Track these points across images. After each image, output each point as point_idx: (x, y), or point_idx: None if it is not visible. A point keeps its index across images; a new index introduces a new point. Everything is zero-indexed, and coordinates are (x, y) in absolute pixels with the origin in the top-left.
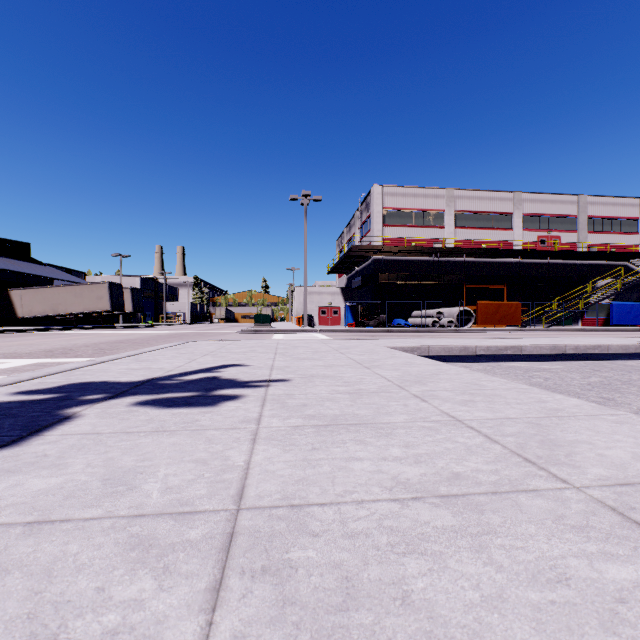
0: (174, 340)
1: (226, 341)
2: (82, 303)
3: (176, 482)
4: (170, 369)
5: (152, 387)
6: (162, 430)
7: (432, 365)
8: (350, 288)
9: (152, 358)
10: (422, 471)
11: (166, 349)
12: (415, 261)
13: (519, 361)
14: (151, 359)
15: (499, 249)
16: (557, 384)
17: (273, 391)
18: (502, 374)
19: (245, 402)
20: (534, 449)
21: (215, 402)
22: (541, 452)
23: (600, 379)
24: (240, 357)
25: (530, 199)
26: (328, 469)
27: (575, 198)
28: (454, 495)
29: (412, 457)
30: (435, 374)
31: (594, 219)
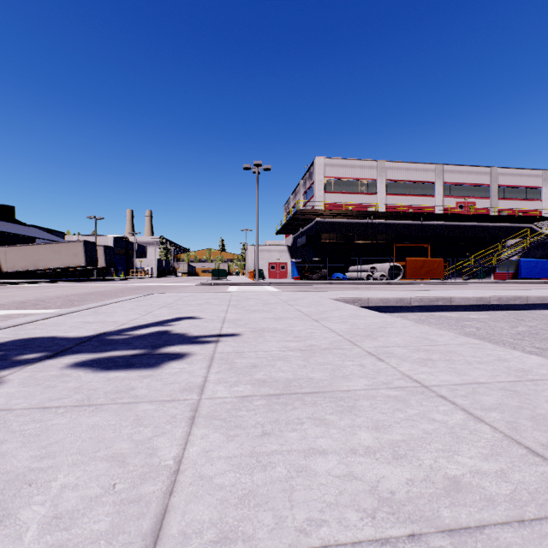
0: (139, 292)
1: (185, 293)
2: (60, 259)
3: (71, 503)
4: (124, 322)
5: (98, 343)
6: (87, 404)
7: (377, 317)
8: (295, 246)
9: (110, 310)
10: (407, 475)
11: (127, 301)
12: (352, 223)
13: (448, 311)
14: (109, 311)
15: (424, 213)
16: (489, 333)
17: (222, 348)
18: (437, 324)
19: (191, 362)
20: (531, 432)
21: (159, 362)
22: (542, 437)
23: (527, 328)
24: (195, 309)
25: (450, 170)
26: (283, 472)
27: (488, 169)
28: (466, 528)
29: (388, 448)
30: (382, 327)
31: (504, 188)
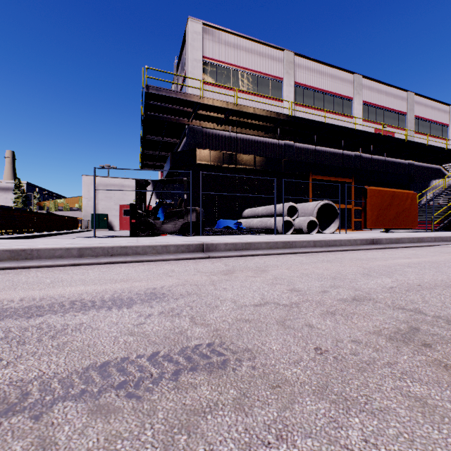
0: None
1: None
2: None
3: None
4: None
5: None
6: None
7: None
8: None
9: None
10: None
11: None
12: (247, 140)
13: None
14: None
15: (353, 129)
16: None
17: None
18: None
19: None
20: None
21: None
22: None
23: None
24: None
25: (368, 86)
26: None
27: (405, 94)
28: None
29: None
30: None
31: (418, 120)
